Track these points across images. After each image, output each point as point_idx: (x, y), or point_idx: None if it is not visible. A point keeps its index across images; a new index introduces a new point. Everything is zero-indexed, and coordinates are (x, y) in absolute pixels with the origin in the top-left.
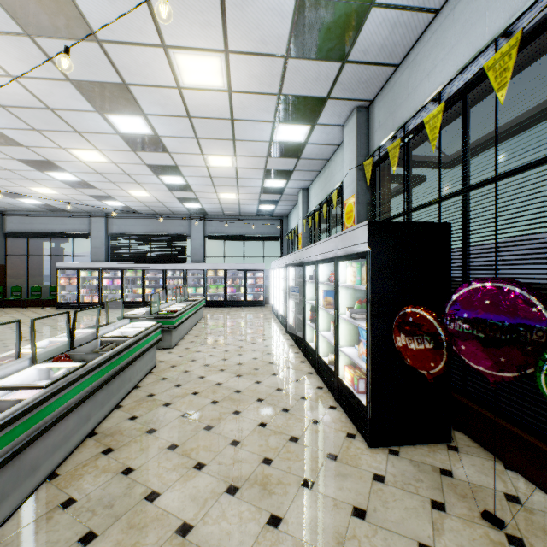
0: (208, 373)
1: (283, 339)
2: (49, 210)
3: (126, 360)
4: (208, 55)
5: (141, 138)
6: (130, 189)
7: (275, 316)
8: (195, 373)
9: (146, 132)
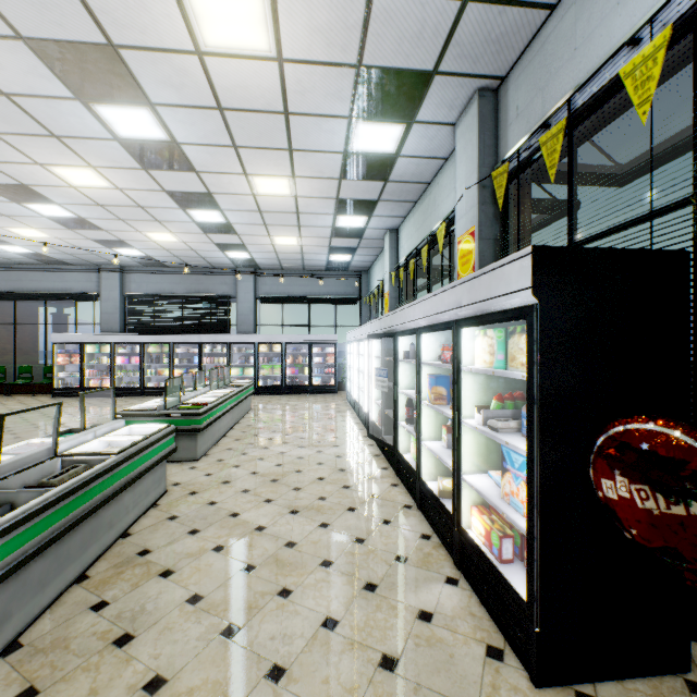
0: (246, 506)
1: (363, 445)
2: (44, 262)
3: (97, 496)
4: None
5: (152, 146)
6: (148, 230)
7: (352, 408)
8: (224, 507)
9: (158, 135)
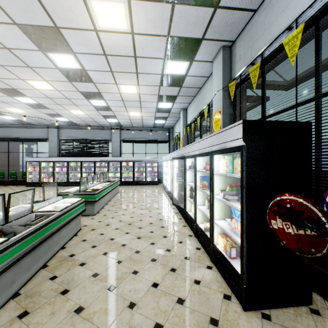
0: (117, 235)
1: (170, 208)
2: (22, 124)
3: (51, 230)
4: (115, 2)
5: (73, 71)
6: (71, 109)
7: (165, 191)
8: (107, 236)
9: (76, 66)
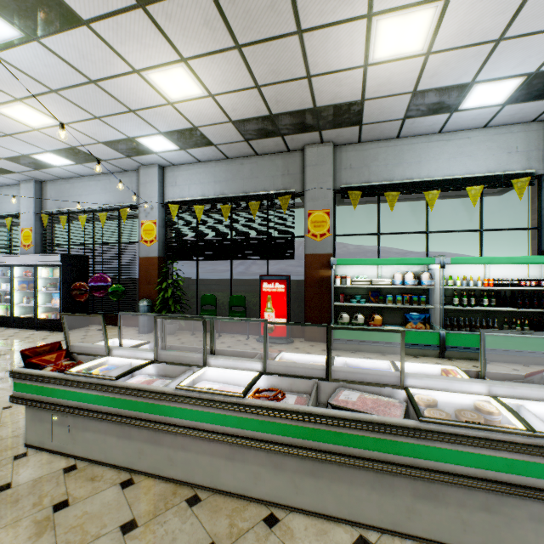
0: None
1: None
2: None
3: None
4: None
5: None
6: None
7: None
8: None
9: None
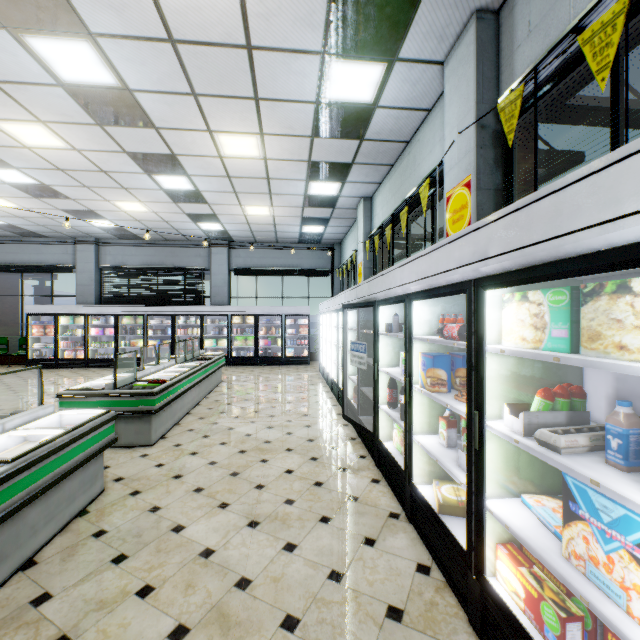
0: (195, 514)
1: (337, 425)
2: (19, 235)
3: None
4: None
5: (102, 94)
6: (116, 199)
7: (324, 381)
8: (168, 516)
9: (106, 80)
